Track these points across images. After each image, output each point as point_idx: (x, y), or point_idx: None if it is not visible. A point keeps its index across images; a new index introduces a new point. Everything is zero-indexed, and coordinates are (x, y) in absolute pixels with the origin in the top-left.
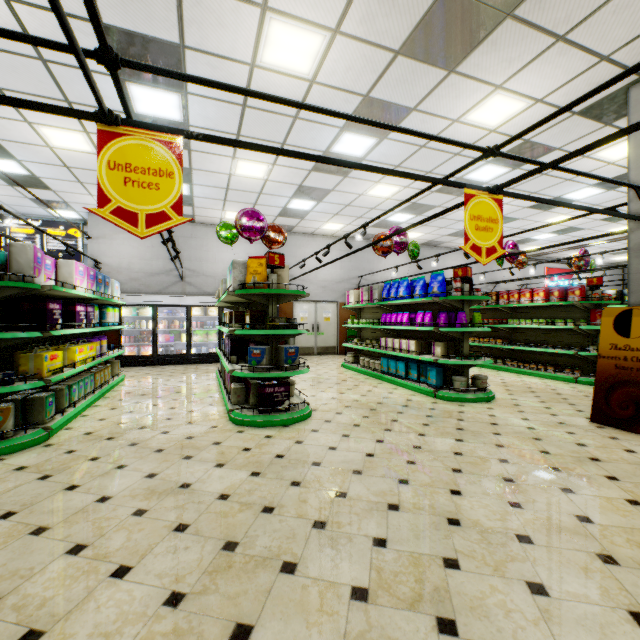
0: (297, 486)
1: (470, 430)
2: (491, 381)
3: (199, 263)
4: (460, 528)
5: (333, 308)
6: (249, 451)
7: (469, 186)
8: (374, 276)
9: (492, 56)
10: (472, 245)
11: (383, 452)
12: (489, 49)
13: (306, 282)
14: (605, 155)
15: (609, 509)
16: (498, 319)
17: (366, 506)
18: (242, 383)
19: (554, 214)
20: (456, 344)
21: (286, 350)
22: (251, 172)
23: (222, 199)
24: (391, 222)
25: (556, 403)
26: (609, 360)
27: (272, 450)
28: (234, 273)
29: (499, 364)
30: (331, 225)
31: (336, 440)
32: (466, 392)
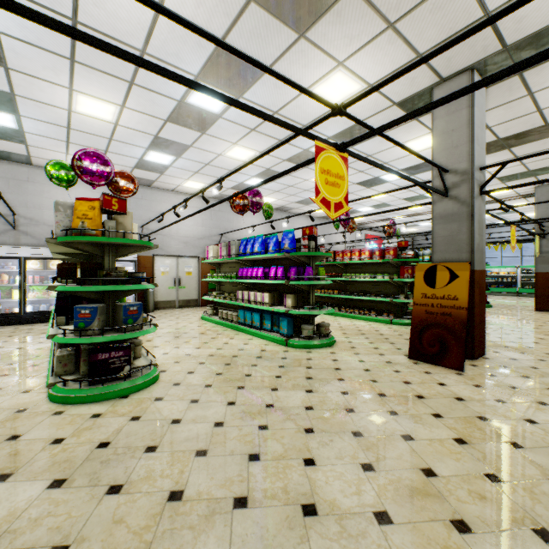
0: (116, 494)
1: (318, 378)
2: (331, 326)
3: (38, 211)
4: (317, 519)
5: (195, 263)
6: (60, 443)
7: (320, 139)
8: (234, 234)
9: (337, 28)
10: (322, 198)
11: (234, 418)
12: (335, 20)
13: (167, 237)
14: (411, 146)
15: (445, 454)
16: (335, 273)
17: (206, 509)
18: (72, 348)
19: (374, 191)
20: (304, 296)
21: (126, 308)
22: (96, 111)
23: (64, 140)
24: (249, 186)
25: (381, 343)
26: (421, 307)
27: (95, 436)
28: (57, 216)
29: (336, 311)
30: (192, 183)
31: (182, 409)
32: (313, 339)
